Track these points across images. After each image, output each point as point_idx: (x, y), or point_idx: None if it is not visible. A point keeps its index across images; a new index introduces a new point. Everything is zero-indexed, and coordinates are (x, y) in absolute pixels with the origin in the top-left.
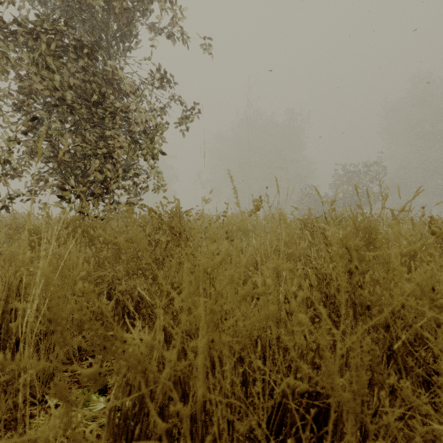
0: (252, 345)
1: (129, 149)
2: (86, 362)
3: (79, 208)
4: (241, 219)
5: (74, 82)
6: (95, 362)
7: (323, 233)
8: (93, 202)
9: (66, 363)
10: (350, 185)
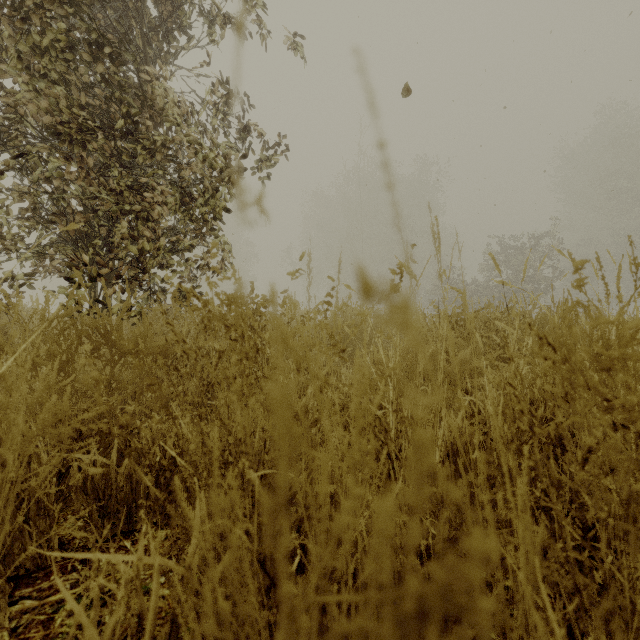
0: (392, 584)
1: (177, 206)
2: (72, 575)
3: (71, 293)
4: (351, 314)
5: (91, 100)
6: (84, 579)
7: (542, 337)
8: (119, 288)
9: (34, 578)
10: (510, 267)
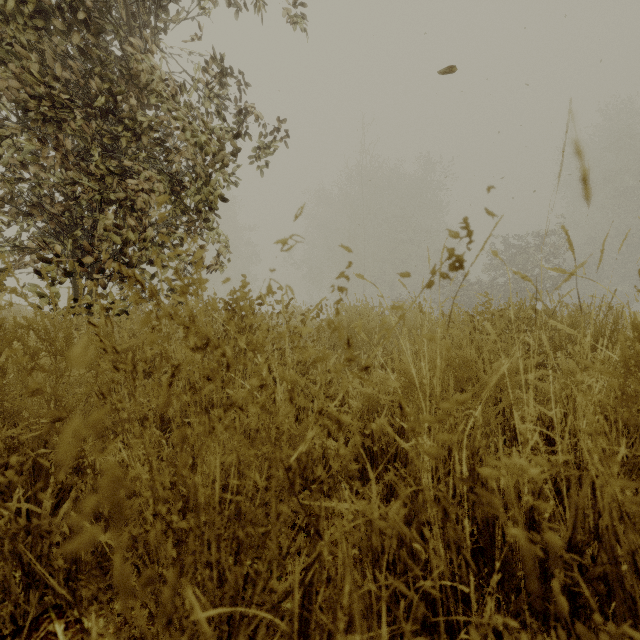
0: None
1: (166, 194)
2: None
3: None
4: (357, 314)
5: (71, 78)
6: None
7: None
8: (101, 284)
9: None
10: (515, 266)
